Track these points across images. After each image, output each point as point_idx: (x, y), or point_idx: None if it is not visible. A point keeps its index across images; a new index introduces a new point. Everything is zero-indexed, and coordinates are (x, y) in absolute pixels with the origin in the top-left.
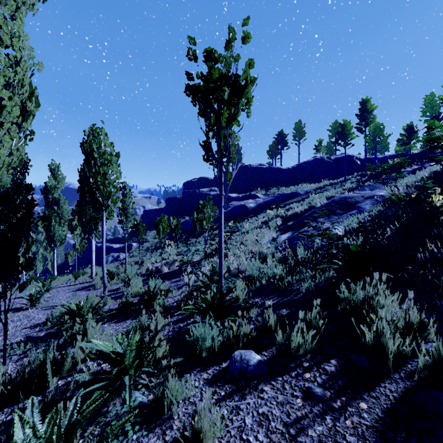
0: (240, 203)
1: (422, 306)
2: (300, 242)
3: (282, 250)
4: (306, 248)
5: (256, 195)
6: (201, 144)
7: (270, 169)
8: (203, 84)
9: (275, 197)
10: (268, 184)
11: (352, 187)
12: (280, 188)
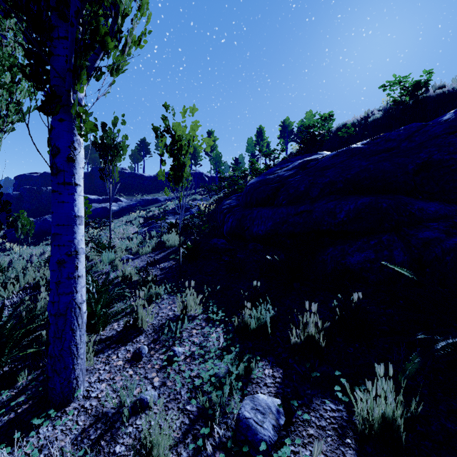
0: (101, 206)
1: (187, 238)
2: (154, 229)
3: (143, 235)
4: (157, 232)
5: (118, 199)
6: (99, 170)
7: (133, 175)
8: (101, 142)
9: (138, 202)
10: (130, 189)
11: (195, 198)
12: (143, 194)
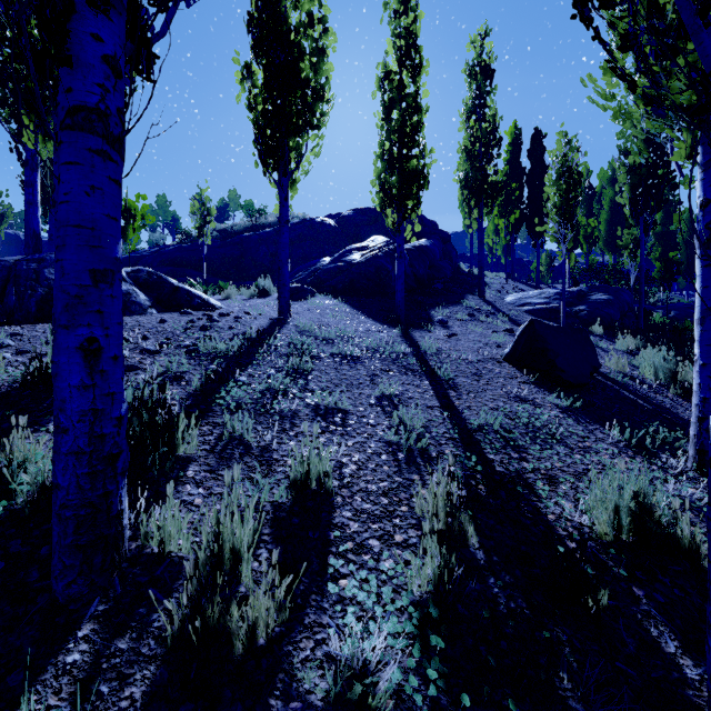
0: None
1: None
2: None
3: None
4: None
5: None
6: None
7: None
8: None
9: None
10: None
11: None
12: None
